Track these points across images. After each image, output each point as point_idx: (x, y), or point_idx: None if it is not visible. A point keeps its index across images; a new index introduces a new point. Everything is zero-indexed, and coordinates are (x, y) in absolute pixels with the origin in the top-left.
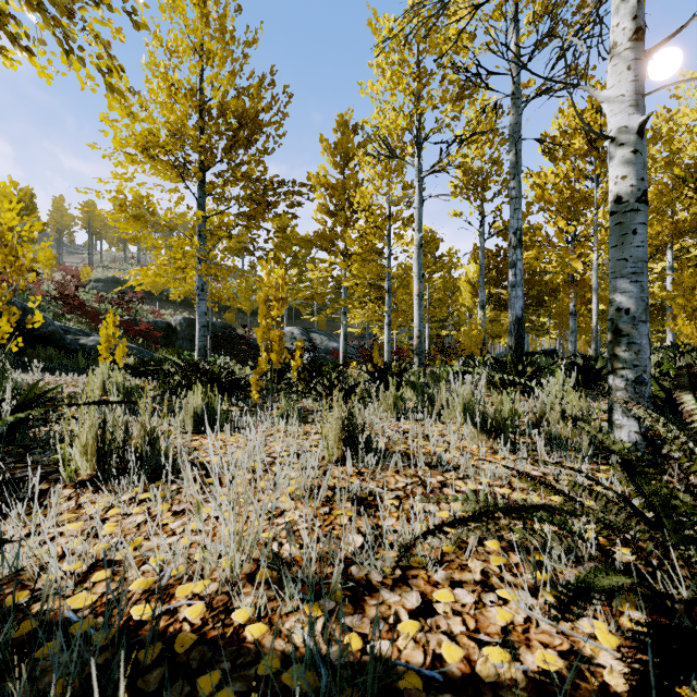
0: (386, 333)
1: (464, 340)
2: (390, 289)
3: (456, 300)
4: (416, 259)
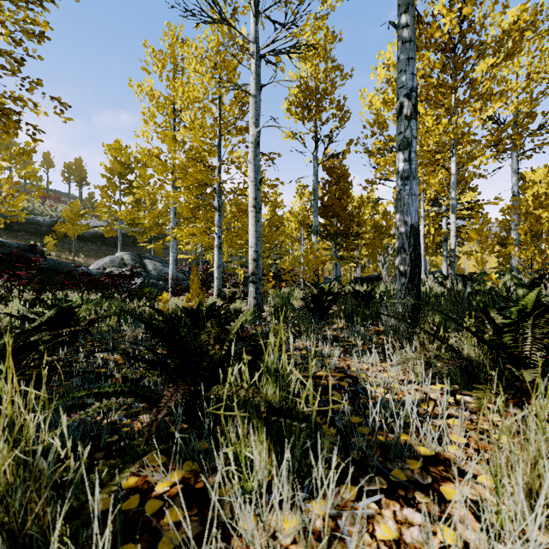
0: (216, 257)
1: (289, 267)
2: (221, 206)
3: (280, 234)
4: (252, 160)
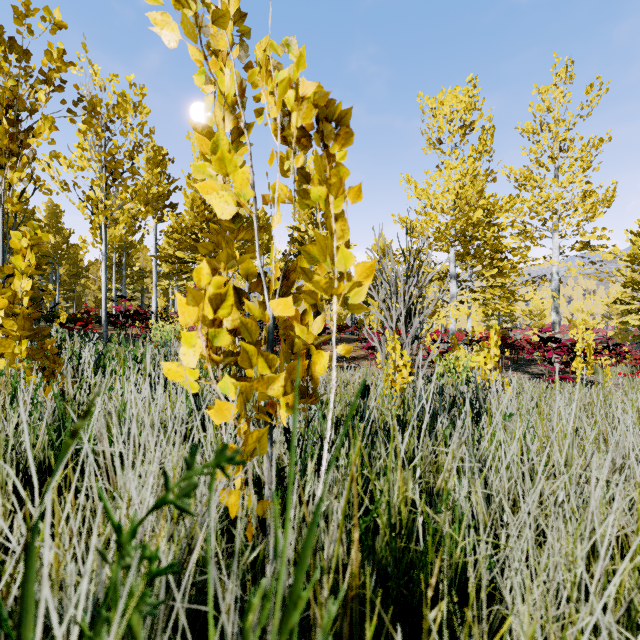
0: None
1: None
2: None
3: None
4: None
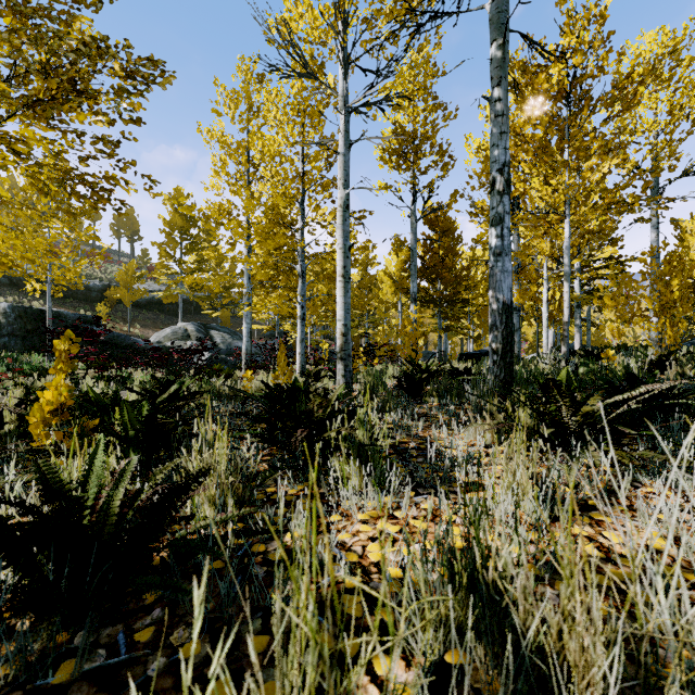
0: (298, 330)
1: (384, 339)
2: (304, 272)
3: (373, 297)
4: (341, 225)
